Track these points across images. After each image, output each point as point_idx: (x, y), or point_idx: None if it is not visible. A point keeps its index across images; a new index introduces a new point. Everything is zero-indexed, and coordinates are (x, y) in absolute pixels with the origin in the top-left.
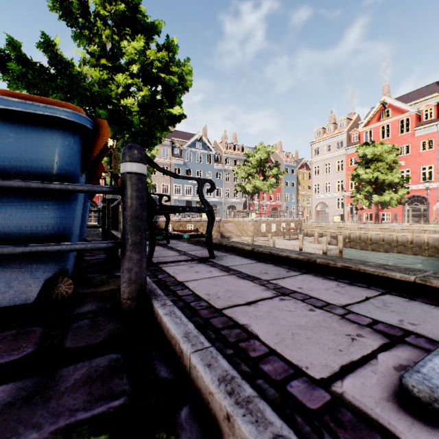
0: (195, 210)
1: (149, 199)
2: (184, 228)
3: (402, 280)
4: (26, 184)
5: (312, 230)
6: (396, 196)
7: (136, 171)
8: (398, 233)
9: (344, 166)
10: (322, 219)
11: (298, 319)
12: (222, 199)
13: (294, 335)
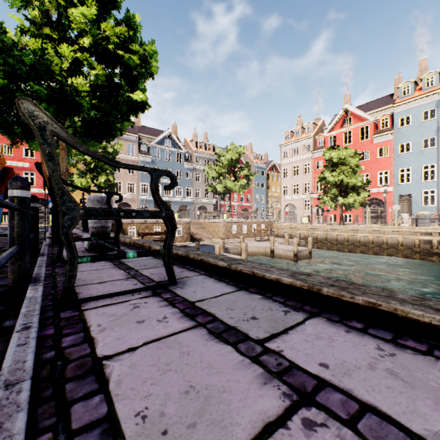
0: (147, 216)
1: (66, 199)
2: (151, 230)
3: None
4: None
5: (282, 231)
6: (359, 199)
7: None
8: (361, 234)
9: (311, 169)
10: (291, 220)
11: None
12: (193, 199)
13: None
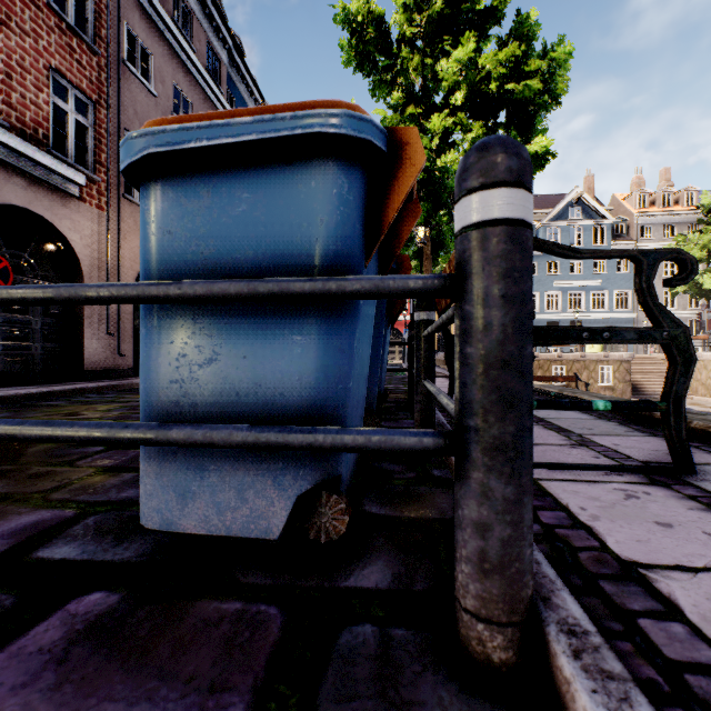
0: (629, 338)
1: None
2: (547, 372)
3: None
4: (249, 286)
5: None
6: None
7: (501, 214)
8: None
9: None
10: None
11: None
12: (631, 313)
13: None
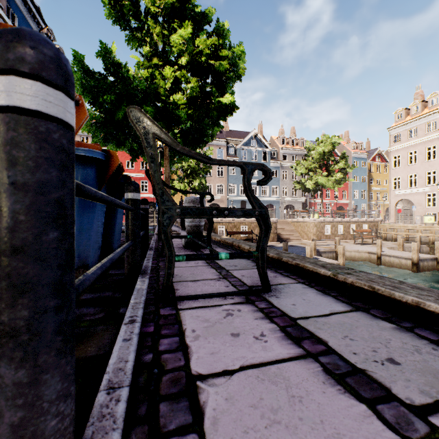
0: (239, 214)
1: (165, 198)
2: (238, 229)
3: None
4: None
5: (392, 233)
6: None
7: (11, 101)
8: None
9: (438, 153)
10: (405, 219)
11: None
12: (279, 198)
13: None
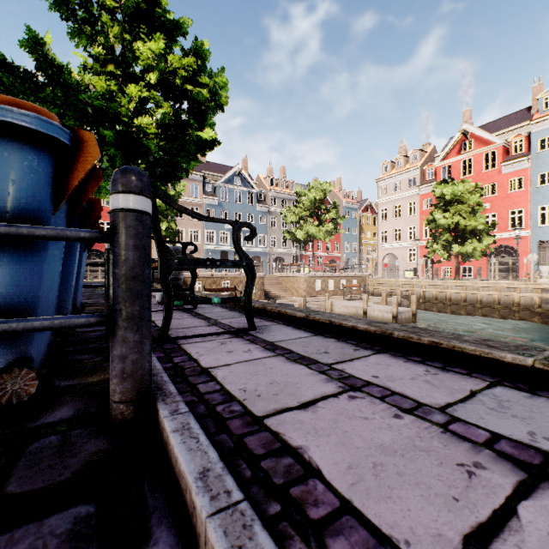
0: (229, 265)
1: (164, 250)
2: (219, 285)
3: (515, 363)
4: None
5: (378, 288)
6: (481, 246)
7: (133, 207)
8: (483, 292)
9: (417, 209)
10: (391, 274)
11: (380, 435)
12: (267, 249)
13: (377, 467)
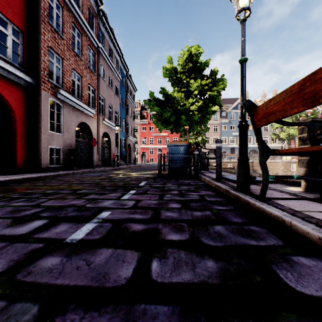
0: (213, 158)
1: (200, 156)
2: (226, 166)
3: (257, 175)
4: (182, 156)
5: None
6: None
7: (196, 153)
8: None
9: None
10: None
11: None
12: None
13: None
